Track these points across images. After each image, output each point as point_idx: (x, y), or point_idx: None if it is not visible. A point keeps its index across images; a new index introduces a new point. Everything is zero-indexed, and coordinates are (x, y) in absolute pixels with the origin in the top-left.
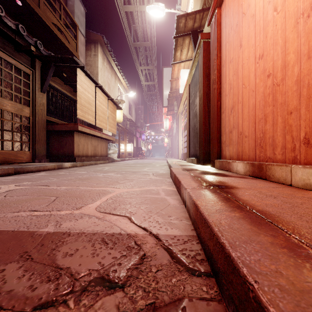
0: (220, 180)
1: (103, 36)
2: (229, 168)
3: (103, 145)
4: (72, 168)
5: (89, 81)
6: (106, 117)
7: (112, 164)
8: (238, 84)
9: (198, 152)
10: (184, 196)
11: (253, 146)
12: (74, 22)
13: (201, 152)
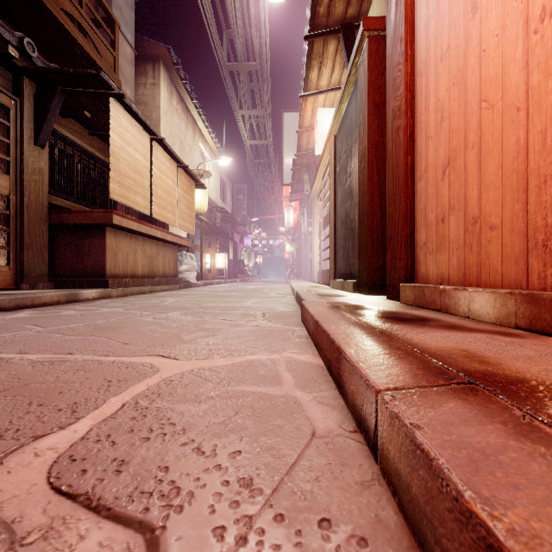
0: (458, 345)
1: (169, 48)
2: (445, 304)
3: (168, 255)
4: (98, 302)
5: (137, 127)
6: (173, 200)
7: (185, 291)
8: (465, 105)
9: (355, 269)
10: (361, 408)
11: (520, 249)
12: (110, 15)
13: (364, 267)
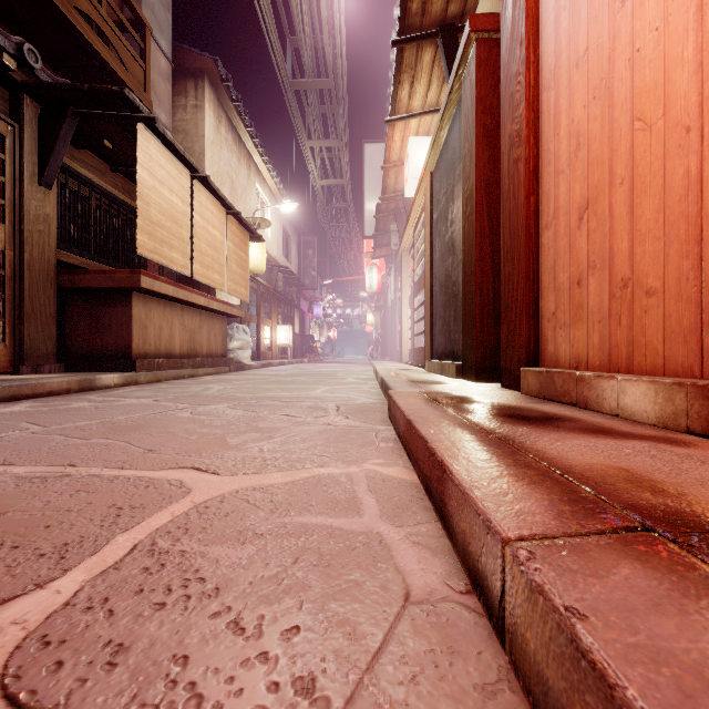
0: (612, 460)
1: (216, 60)
2: (584, 397)
3: (215, 328)
4: (121, 390)
5: (173, 161)
6: (220, 257)
7: (236, 375)
8: (610, 126)
9: (458, 347)
10: (478, 559)
11: (690, 322)
12: (139, 16)
13: (471, 345)
